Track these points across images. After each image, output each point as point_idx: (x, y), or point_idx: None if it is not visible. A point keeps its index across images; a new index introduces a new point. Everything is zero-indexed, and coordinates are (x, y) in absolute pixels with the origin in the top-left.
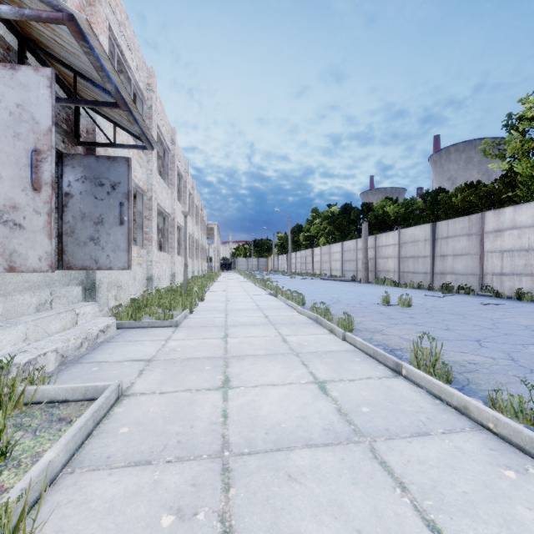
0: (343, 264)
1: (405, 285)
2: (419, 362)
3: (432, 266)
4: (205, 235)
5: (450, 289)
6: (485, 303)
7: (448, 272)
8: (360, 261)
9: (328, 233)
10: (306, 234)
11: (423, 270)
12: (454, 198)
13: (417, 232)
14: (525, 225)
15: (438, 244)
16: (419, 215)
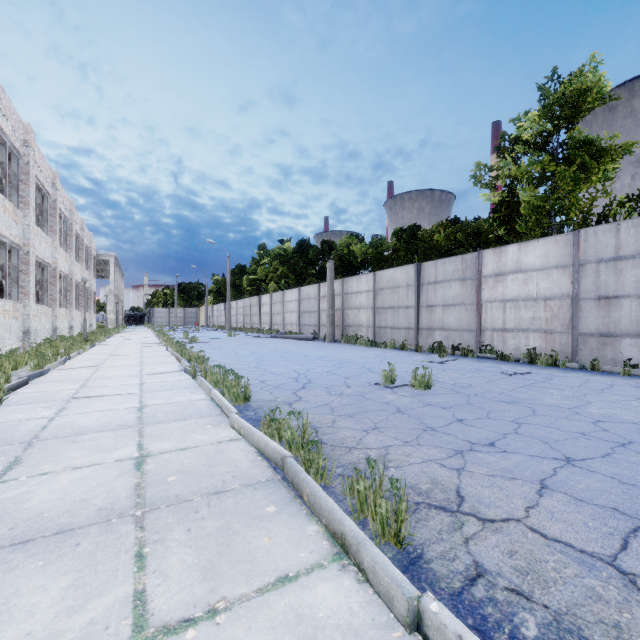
0: (301, 317)
1: (385, 345)
2: None
3: (417, 319)
4: (91, 270)
5: (444, 350)
6: (509, 372)
7: (437, 327)
8: (324, 313)
9: (280, 276)
10: (251, 277)
11: (405, 325)
12: (437, 235)
13: (398, 275)
14: (532, 268)
15: (424, 291)
16: (390, 257)
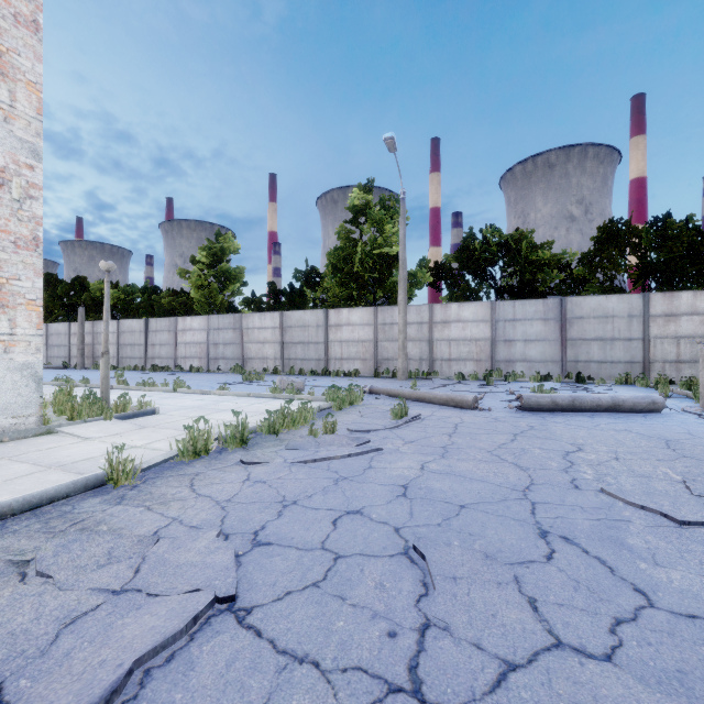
0: (49, 350)
1: (124, 368)
2: (119, 384)
3: (146, 352)
4: None
5: (157, 369)
6: (170, 374)
7: (157, 357)
8: (75, 347)
9: None
10: None
11: (139, 356)
12: (164, 300)
13: (135, 324)
14: (196, 329)
15: (150, 336)
16: (139, 305)
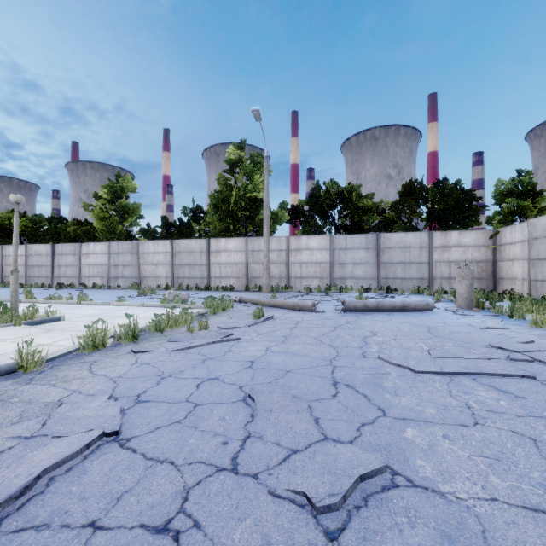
0: None
1: (32, 286)
2: (27, 298)
3: (52, 272)
4: None
5: (63, 286)
6: (75, 290)
7: (63, 276)
8: None
9: None
10: None
11: (46, 275)
12: (69, 228)
13: (42, 248)
14: (98, 253)
15: (57, 258)
16: (46, 232)
